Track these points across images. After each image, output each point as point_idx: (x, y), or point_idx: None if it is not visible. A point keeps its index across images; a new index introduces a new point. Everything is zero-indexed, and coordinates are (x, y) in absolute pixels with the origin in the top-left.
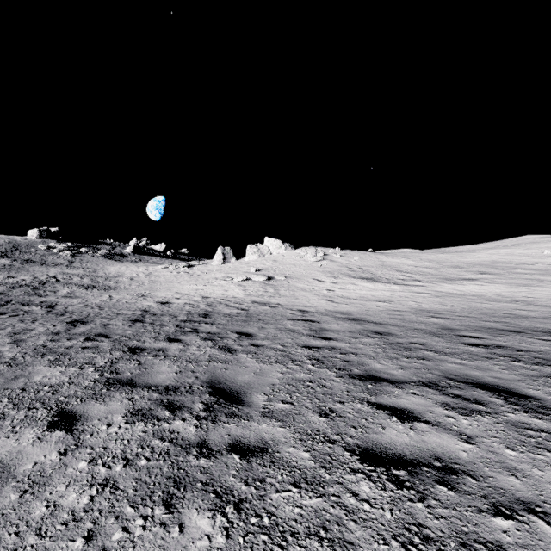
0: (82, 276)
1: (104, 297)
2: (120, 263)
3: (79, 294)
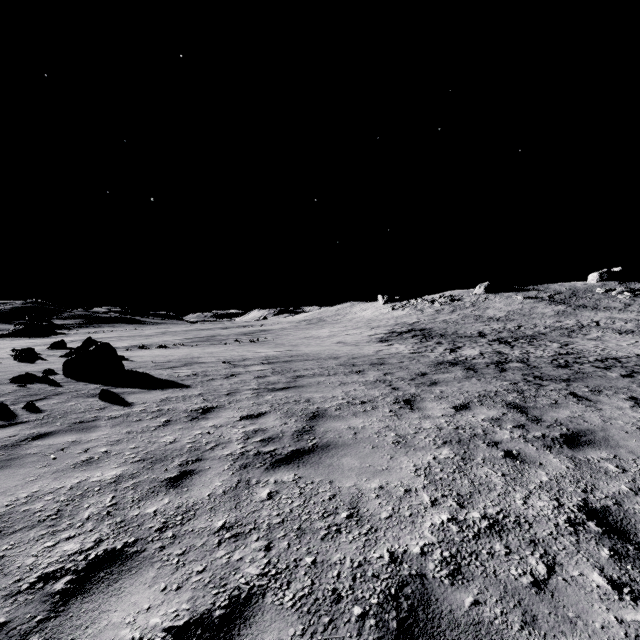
0: (627, 321)
1: (627, 342)
2: None
3: (605, 338)
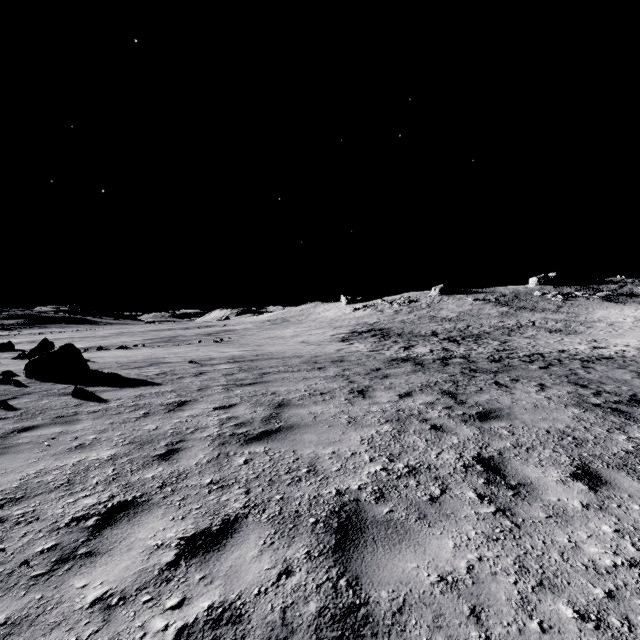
0: (558, 321)
1: (554, 340)
2: (619, 306)
3: (538, 337)
